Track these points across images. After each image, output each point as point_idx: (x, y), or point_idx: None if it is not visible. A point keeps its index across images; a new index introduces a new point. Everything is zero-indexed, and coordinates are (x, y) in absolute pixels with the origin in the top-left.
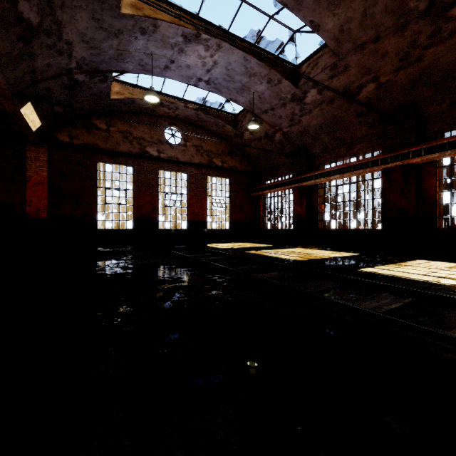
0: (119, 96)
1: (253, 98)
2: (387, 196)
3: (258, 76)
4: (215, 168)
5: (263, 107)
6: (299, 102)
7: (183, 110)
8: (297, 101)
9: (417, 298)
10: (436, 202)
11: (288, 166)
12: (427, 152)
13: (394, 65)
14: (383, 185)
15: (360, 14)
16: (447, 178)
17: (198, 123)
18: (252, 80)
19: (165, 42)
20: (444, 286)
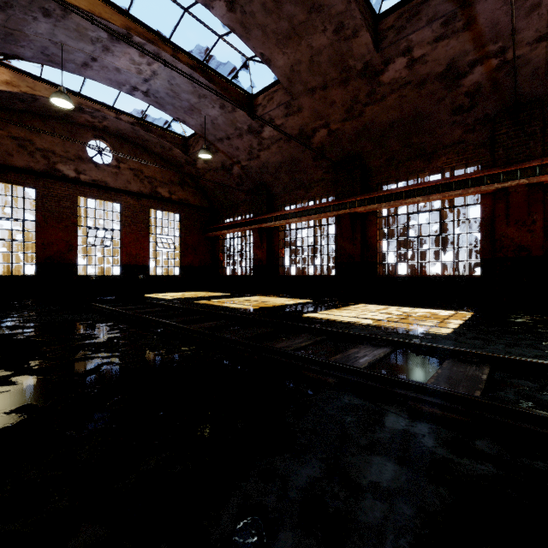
0: (10, 88)
1: (204, 123)
2: (338, 242)
3: (210, 99)
4: (160, 200)
5: (217, 135)
6: (257, 135)
7: (114, 121)
8: (254, 134)
9: (329, 336)
10: (377, 250)
11: (249, 204)
12: (369, 203)
13: (341, 115)
14: (336, 231)
15: (308, 59)
16: (385, 228)
17: (136, 141)
18: (202, 101)
19: (82, 33)
20: (361, 325)
